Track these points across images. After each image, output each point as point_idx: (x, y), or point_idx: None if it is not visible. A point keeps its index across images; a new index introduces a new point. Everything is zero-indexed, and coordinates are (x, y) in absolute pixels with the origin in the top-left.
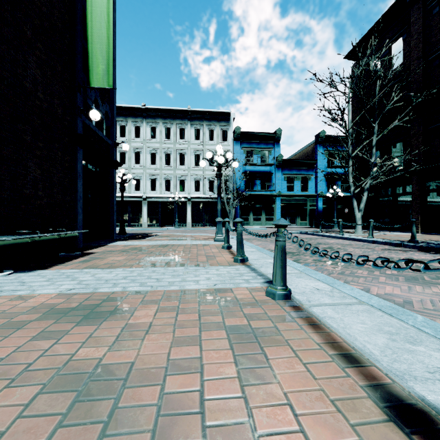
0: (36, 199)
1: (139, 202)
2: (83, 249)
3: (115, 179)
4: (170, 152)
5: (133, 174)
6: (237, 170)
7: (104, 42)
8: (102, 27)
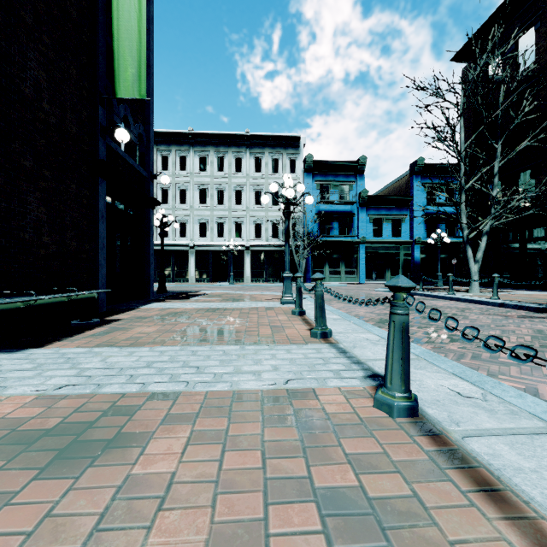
0: (39, 246)
1: (185, 251)
2: (106, 315)
3: (152, 222)
4: (224, 188)
5: (177, 216)
6: (309, 210)
7: (135, 37)
8: (131, 18)
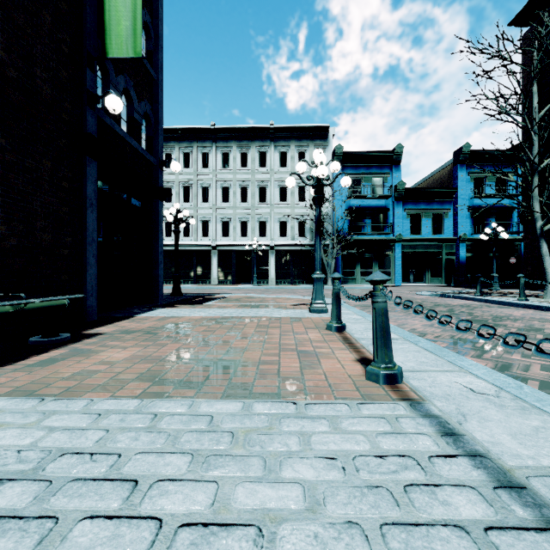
0: None
1: (208, 252)
2: (90, 325)
3: (161, 215)
4: (247, 184)
5: (199, 215)
6: (338, 205)
7: None
8: None
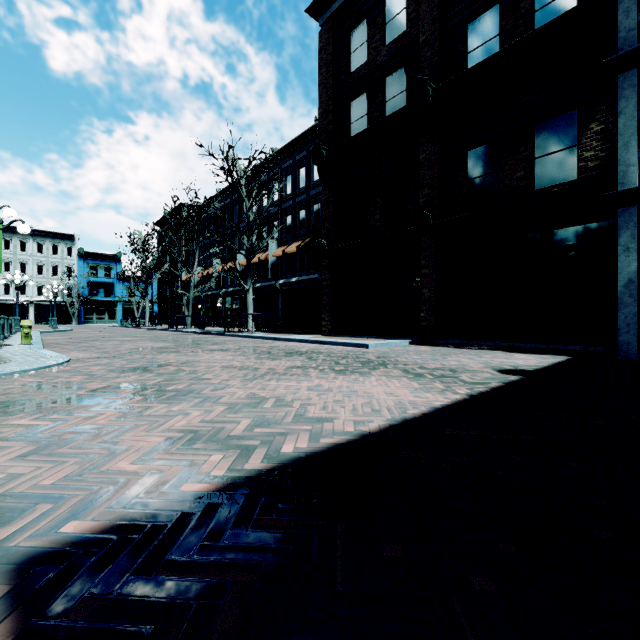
0: None
1: None
2: None
3: None
4: (10, 261)
5: None
6: (81, 280)
7: None
8: None
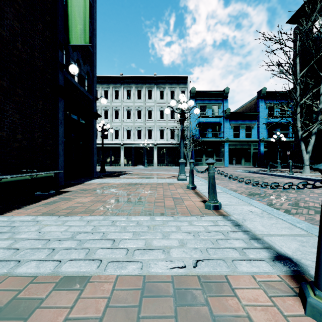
0: (14, 141)
1: (118, 147)
2: (62, 187)
3: (95, 128)
4: (141, 109)
5: (113, 126)
6: (193, 121)
7: (81, 4)
8: None
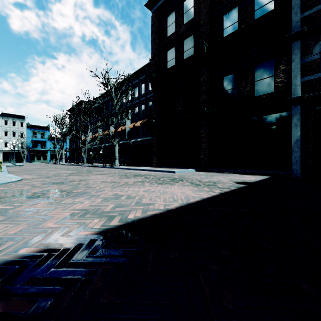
0: None
1: None
2: None
3: None
4: None
5: None
6: (28, 139)
7: None
8: None
